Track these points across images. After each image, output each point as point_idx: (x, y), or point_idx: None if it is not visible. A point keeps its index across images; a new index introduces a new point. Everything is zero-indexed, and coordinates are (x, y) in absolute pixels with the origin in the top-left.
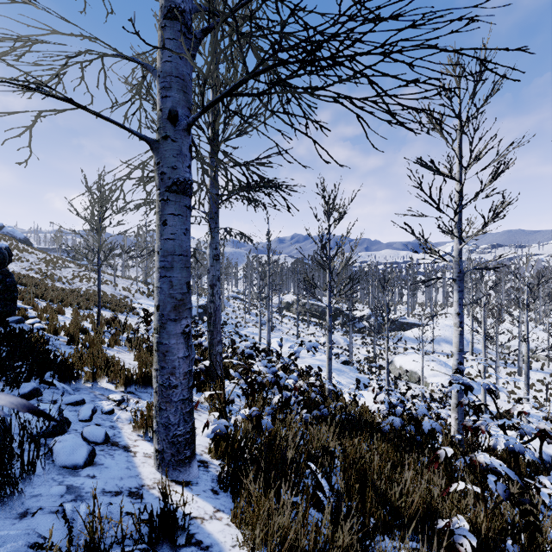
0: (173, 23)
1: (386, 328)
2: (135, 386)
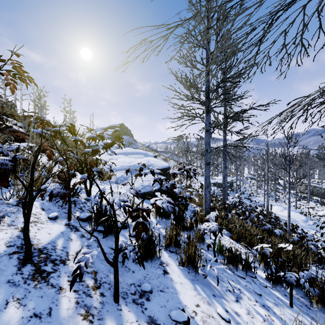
0: (207, 132)
1: None
2: (199, 205)
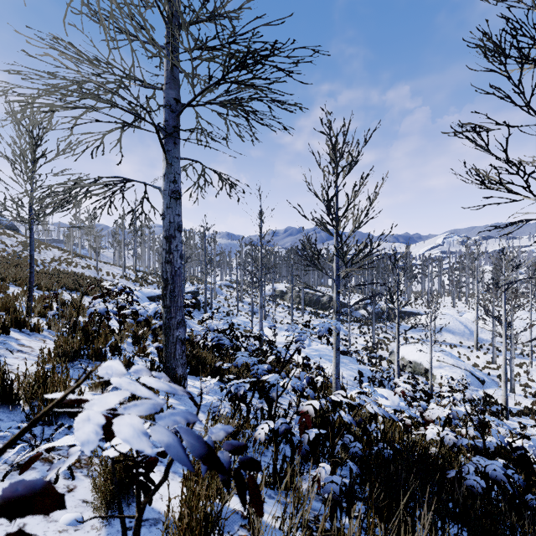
0: None
1: (397, 313)
2: None
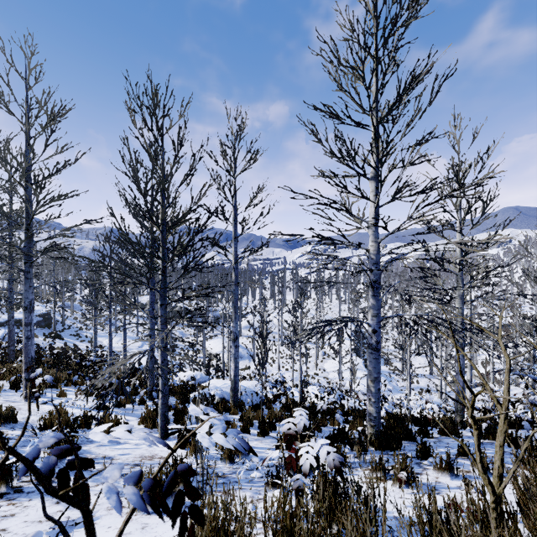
0: None
1: None
2: None
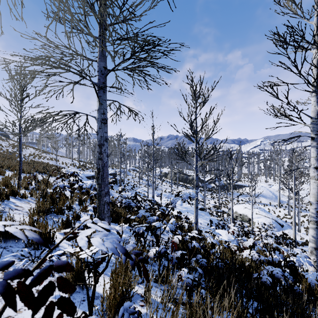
0: None
1: (232, 186)
2: None
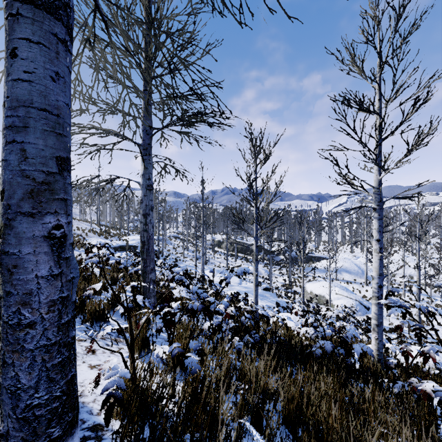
0: None
1: (302, 259)
2: None
